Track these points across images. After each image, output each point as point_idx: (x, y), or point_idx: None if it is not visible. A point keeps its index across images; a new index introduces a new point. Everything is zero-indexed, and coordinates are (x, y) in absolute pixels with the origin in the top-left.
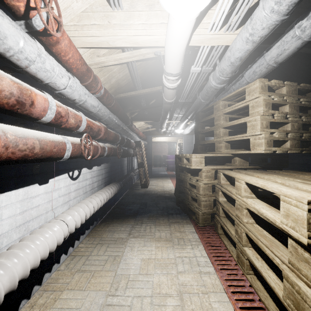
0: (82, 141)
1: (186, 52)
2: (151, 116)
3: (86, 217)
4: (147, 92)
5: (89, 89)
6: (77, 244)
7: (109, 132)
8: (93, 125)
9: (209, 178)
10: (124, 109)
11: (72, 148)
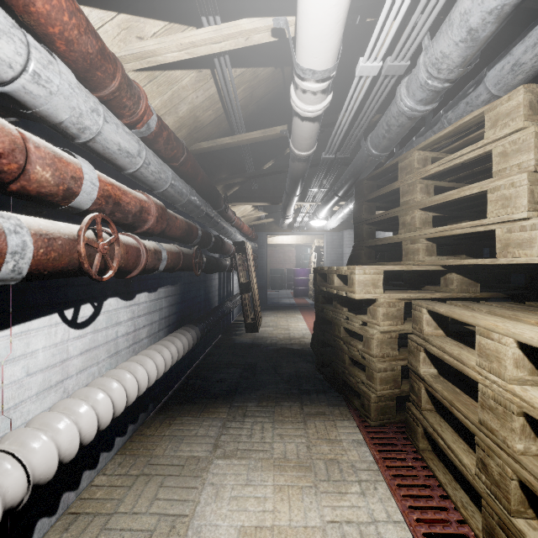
0: (80, 232)
1: (348, 20)
2: (266, 193)
3: (101, 422)
4: (257, 137)
5: (116, 112)
6: (92, 476)
7: (172, 219)
8: (123, 195)
9: (392, 319)
10: (212, 178)
11: (39, 250)
